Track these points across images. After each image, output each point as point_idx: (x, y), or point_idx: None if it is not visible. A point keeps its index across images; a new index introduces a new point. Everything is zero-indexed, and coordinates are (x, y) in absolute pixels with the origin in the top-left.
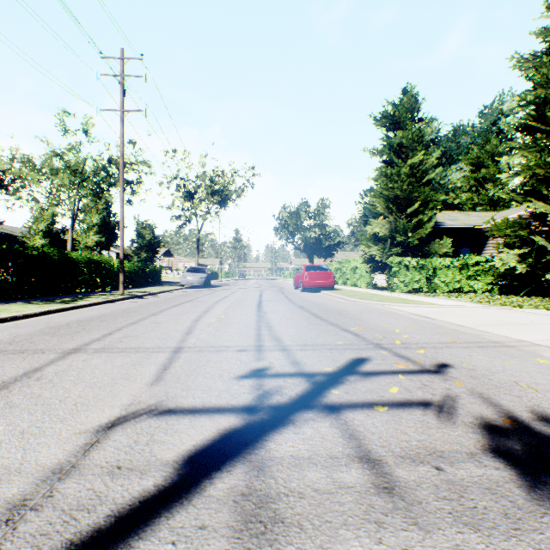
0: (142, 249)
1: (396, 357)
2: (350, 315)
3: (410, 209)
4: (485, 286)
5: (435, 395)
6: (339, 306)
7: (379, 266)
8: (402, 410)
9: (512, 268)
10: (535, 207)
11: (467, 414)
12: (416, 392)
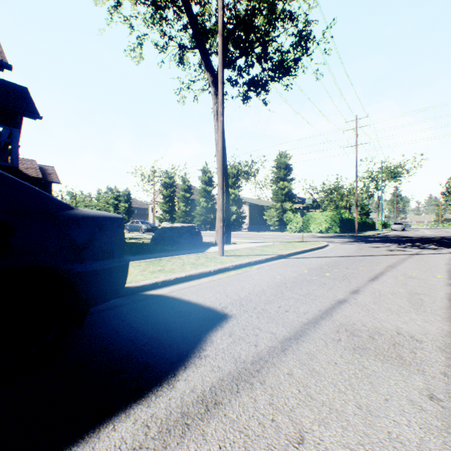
0: (363, 215)
1: None
2: None
3: None
4: None
5: None
6: None
7: None
8: None
9: None
10: None
11: None
12: None
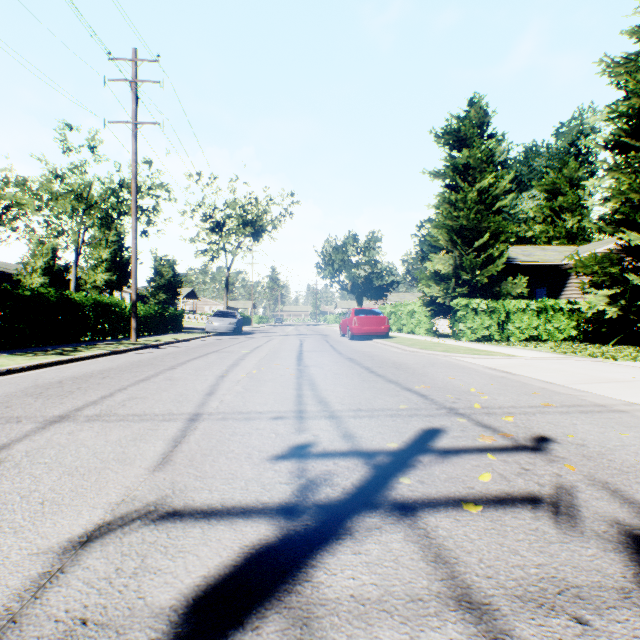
0: (160, 290)
1: (478, 426)
2: (411, 370)
3: (478, 242)
4: (568, 333)
5: (543, 486)
6: (396, 358)
7: (441, 310)
8: (503, 511)
9: (600, 312)
10: (630, 239)
11: (597, 518)
12: (516, 480)
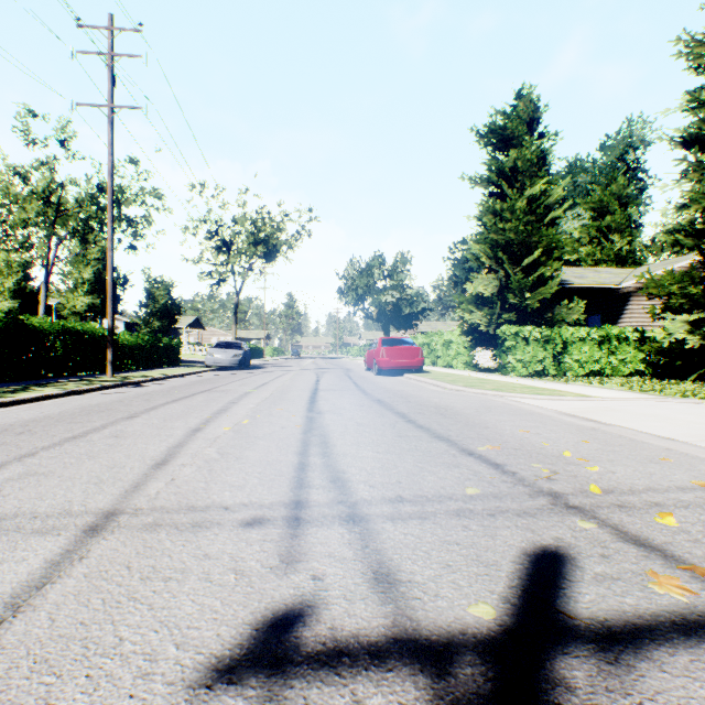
0: (153, 316)
1: (628, 544)
2: (462, 417)
3: (528, 259)
4: (635, 367)
5: None
6: (437, 399)
7: (484, 340)
8: None
9: (676, 341)
10: None
11: None
12: None
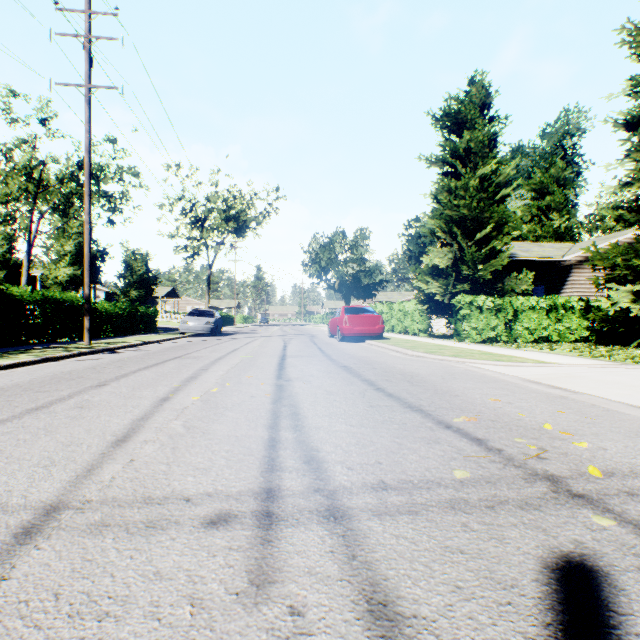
0: (131, 286)
1: None
2: (430, 385)
3: (480, 233)
4: (580, 334)
5: None
6: (401, 365)
7: (439, 308)
8: None
9: (619, 310)
10: None
11: None
12: None
